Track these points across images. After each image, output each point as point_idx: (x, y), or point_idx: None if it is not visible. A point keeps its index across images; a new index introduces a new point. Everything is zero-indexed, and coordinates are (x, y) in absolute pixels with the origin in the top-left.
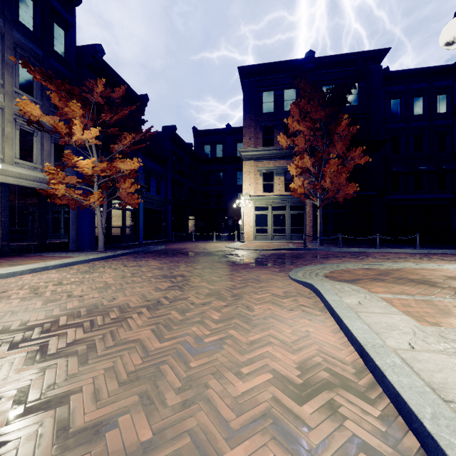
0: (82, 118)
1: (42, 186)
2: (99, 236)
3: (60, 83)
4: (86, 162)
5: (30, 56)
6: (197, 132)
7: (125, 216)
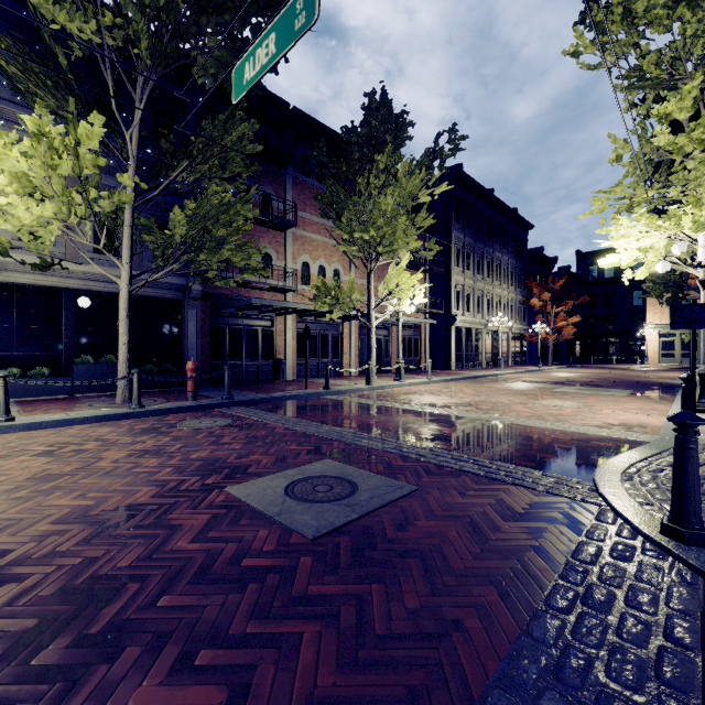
0: (547, 298)
1: (522, 332)
2: (549, 357)
3: (537, 282)
4: (561, 323)
5: (519, 270)
6: (580, 255)
7: (545, 345)
